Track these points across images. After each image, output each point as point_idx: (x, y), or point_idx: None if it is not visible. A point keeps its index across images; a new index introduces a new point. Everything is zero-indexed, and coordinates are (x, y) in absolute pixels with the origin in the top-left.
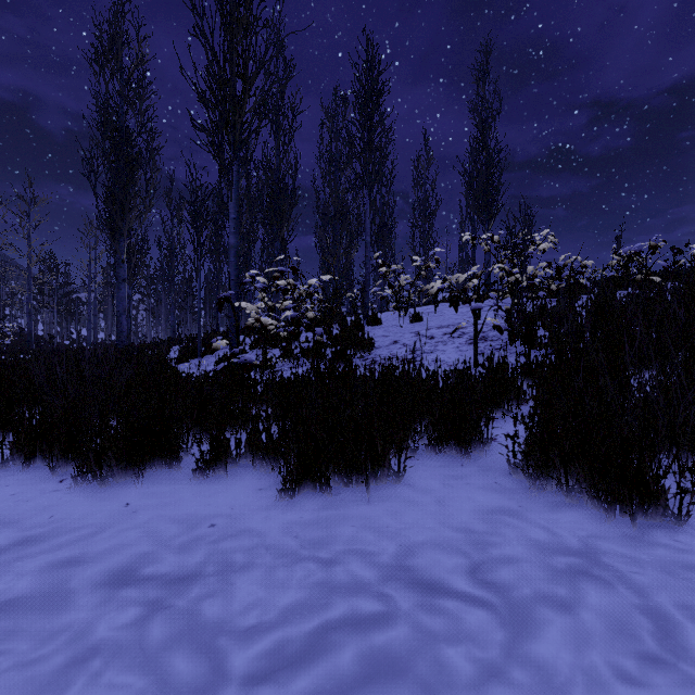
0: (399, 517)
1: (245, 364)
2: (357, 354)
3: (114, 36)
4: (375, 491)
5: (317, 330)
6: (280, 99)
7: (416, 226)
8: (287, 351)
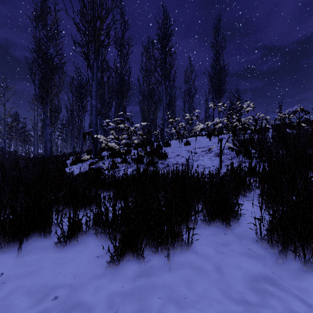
0: (192, 286)
1: (99, 168)
2: (159, 161)
3: (43, 9)
4: (173, 258)
5: (139, 149)
6: (122, 39)
7: (185, 101)
8: (124, 159)
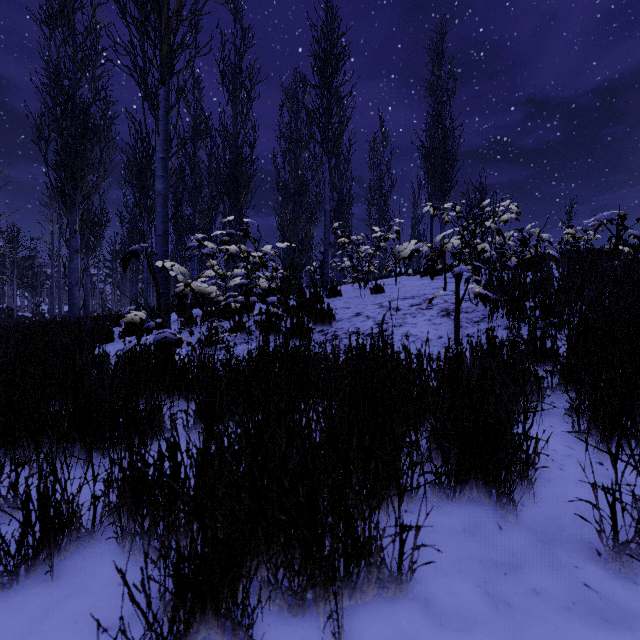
0: None
1: (163, 343)
2: (316, 328)
3: None
4: (354, 631)
5: (270, 300)
6: (238, 67)
7: (372, 204)
8: (238, 324)
